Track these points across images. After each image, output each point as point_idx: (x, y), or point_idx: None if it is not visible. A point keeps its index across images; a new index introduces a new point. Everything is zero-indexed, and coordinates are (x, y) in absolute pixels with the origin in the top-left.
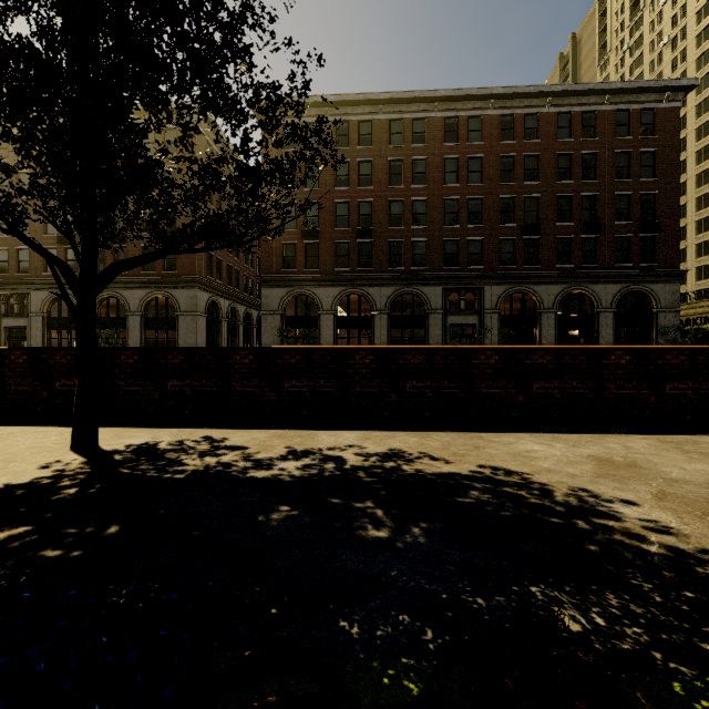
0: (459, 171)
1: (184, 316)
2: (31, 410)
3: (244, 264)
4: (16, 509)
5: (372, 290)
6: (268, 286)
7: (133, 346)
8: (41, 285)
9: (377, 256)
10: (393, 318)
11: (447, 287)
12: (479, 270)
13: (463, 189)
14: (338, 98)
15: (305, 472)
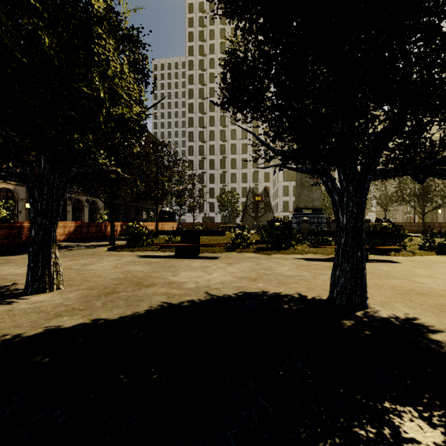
0: None
1: None
2: None
3: None
4: None
5: None
6: None
7: None
8: None
9: None
10: None
11: None
12: None
13: None
14: None
15: None
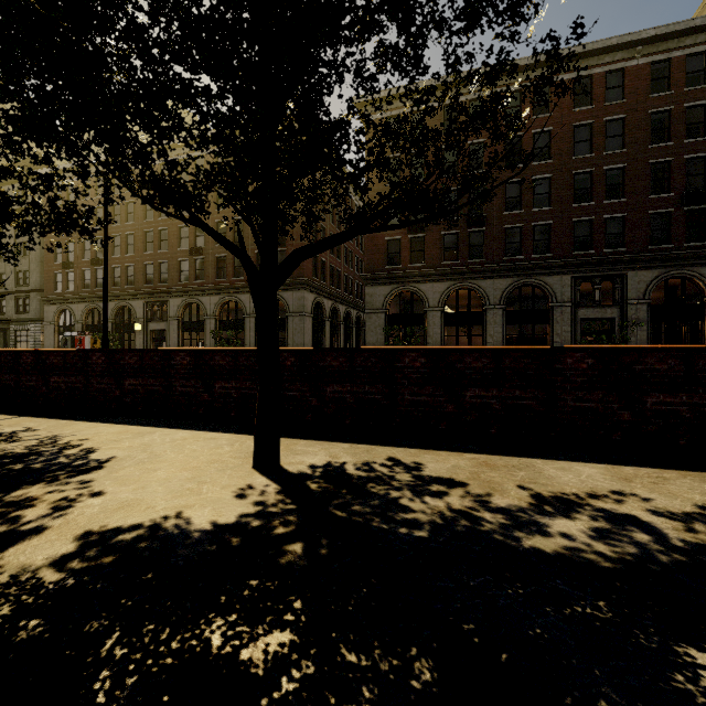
0: (592, 138)
1: (293, 317)
2: (194, 412)
3: (344, 264)
4: (246, 579)
5: (485, 283)
6: (372, 284)
7: (249, 345)
8: (177, 293)
9: (490, 245)
10: (509, 313)
11: (576, 275)
12: (620, 253)
13: (598, 159)
14: (446, 79)
15: (615, 548)
